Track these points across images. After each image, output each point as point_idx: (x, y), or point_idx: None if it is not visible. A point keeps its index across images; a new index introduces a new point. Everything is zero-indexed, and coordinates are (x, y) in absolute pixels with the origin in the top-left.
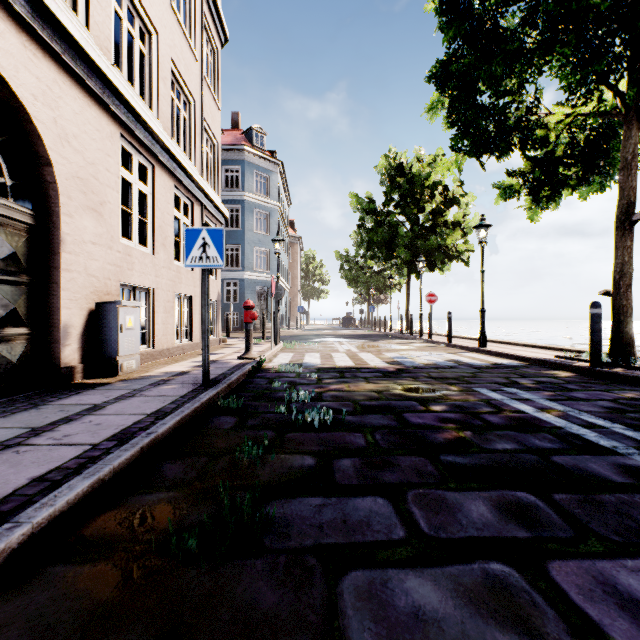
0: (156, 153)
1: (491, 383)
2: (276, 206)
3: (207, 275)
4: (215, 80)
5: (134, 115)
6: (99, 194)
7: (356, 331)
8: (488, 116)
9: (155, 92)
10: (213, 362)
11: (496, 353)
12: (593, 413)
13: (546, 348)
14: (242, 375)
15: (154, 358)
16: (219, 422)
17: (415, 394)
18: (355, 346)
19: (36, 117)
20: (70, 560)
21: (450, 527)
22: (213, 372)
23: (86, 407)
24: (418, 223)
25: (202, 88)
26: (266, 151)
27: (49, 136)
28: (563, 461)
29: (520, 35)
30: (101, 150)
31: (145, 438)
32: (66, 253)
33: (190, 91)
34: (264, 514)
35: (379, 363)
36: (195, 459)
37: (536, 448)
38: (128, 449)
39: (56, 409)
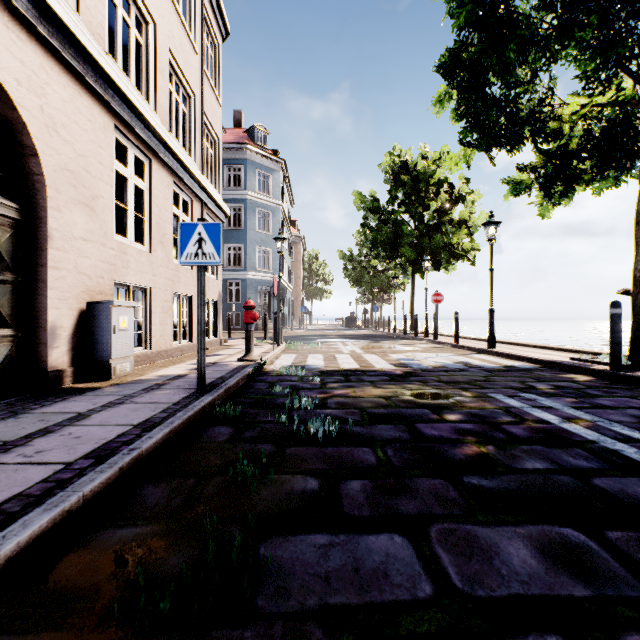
0: (153, 147)
1: (506, 388)
2: (279, 205)
3: (203, 273)
4: (216, 75)
5: (129, 106)
6: (91, 188)
7: (359, 331)
8: (499, 108)
9: (152, 84)
10: (212, 364)
11: (506, 355)
12: (625, 424)
13: (558, 349)
14: (241, 379)
15: (151, 360)
16: (213, 433)
17: (426, 400)
18: (359, 347)
19: (20, 104)
20: (9, 628)
21: (488, 579)
22: (211, 375)
23: (69, 416)
24: (423, 221)
25: (202, 82)
26: (269, 150)
27: (35, 125)
28: (607, 485)
29: (534, 20)
30: (93, 142)
31: (126, 456)
32: (54, 250)
33: (189, 84)
34: (258, 558)
35: (385, 365)
36: (182, 480)
37: (571, 468)
38: (104, 470)
39: (36, 418)
